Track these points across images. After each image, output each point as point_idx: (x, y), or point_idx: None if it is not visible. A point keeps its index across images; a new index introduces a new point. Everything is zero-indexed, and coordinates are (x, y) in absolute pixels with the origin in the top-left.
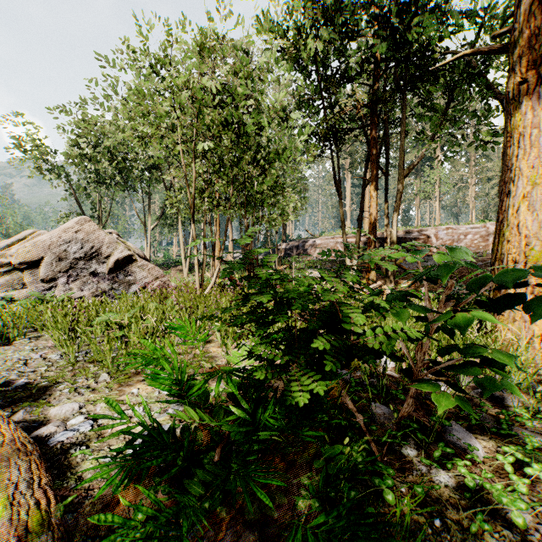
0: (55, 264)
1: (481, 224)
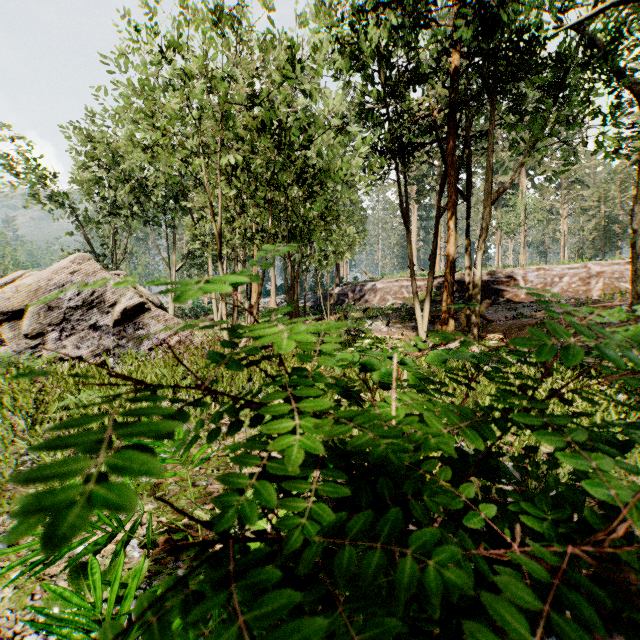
0: (44, 315)
1: (580, 264)
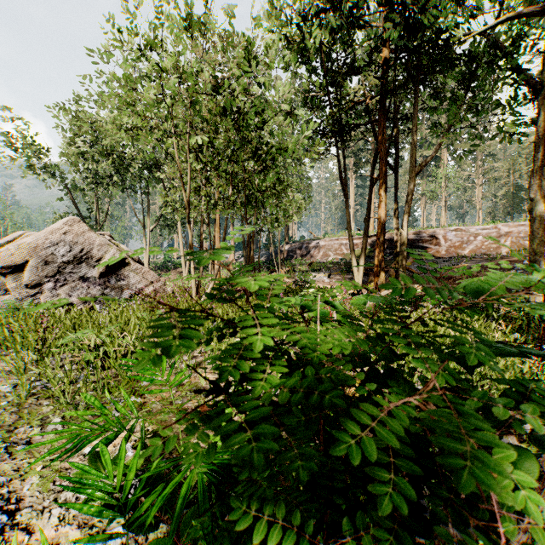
0: (41, 268)
1: (492, 225)
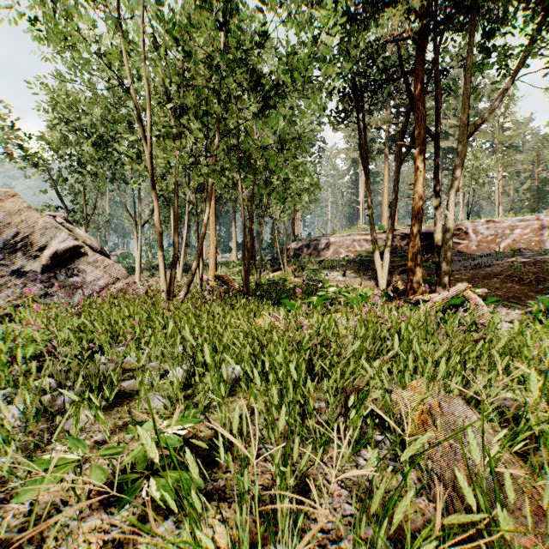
0: None
1: (531, 216)
